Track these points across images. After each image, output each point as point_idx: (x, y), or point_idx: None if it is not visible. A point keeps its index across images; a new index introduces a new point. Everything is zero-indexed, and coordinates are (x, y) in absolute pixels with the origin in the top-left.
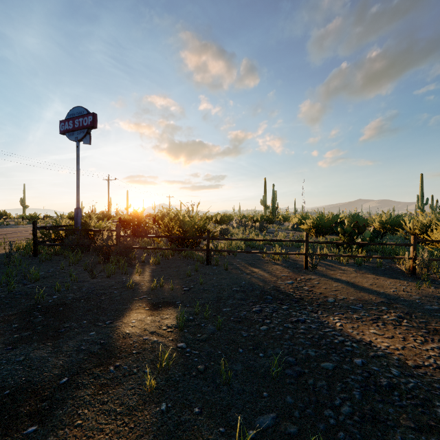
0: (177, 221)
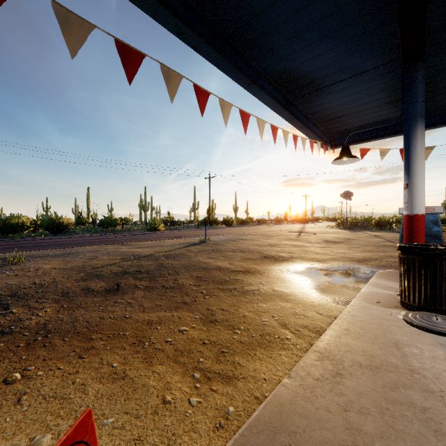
0: (378, 220)
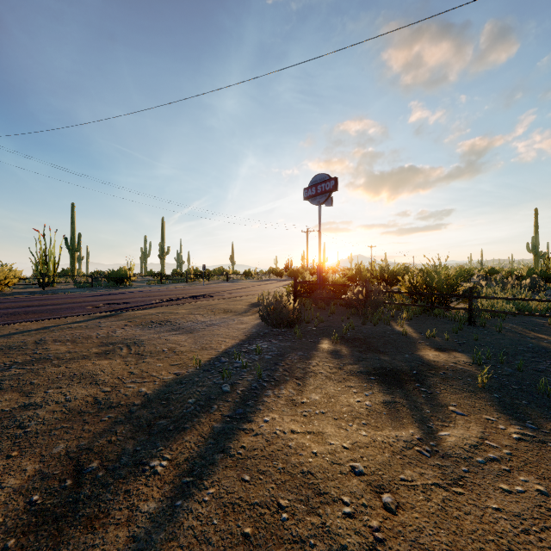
0: (421, 277)
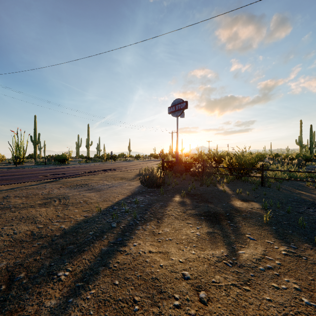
0: (235, 159)
